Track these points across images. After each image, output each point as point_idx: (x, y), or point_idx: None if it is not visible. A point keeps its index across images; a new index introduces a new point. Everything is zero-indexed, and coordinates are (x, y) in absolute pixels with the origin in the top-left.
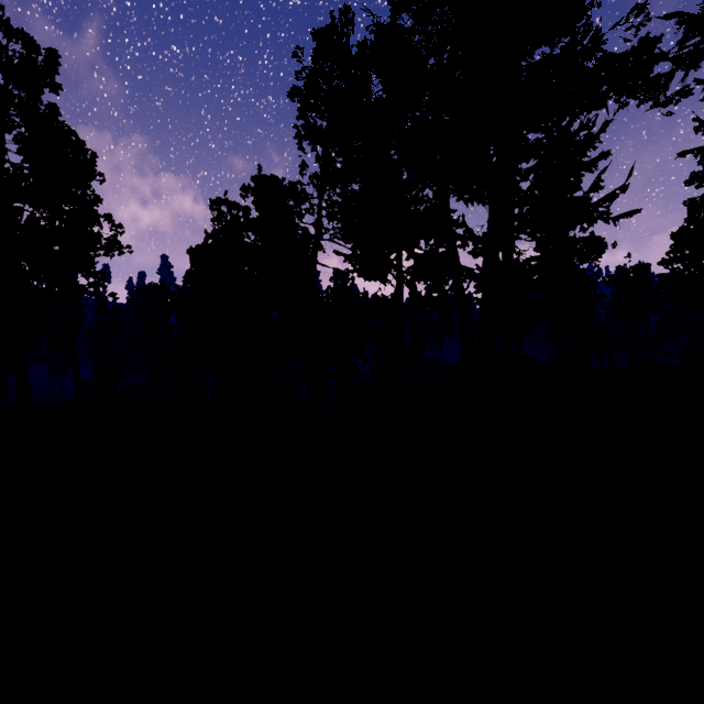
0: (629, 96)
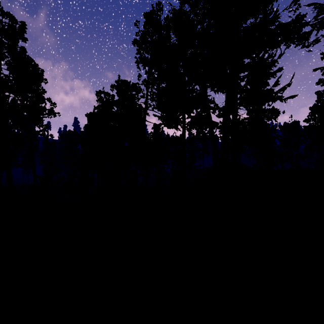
0: (291, 42)
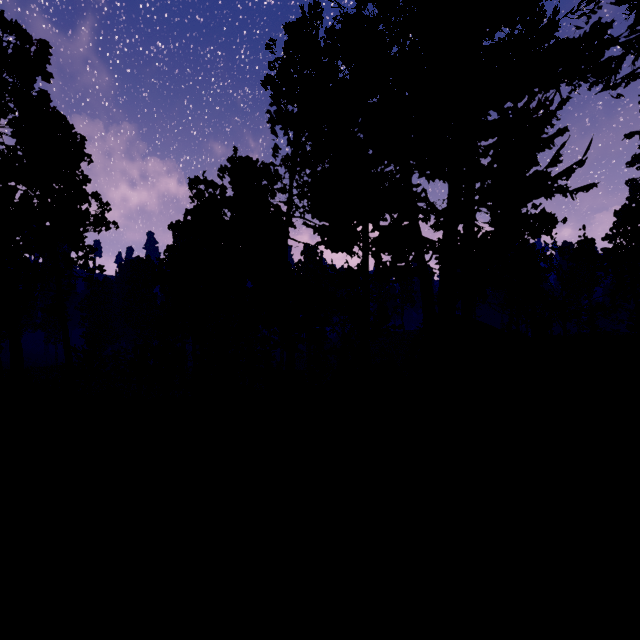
0: (581, 79)
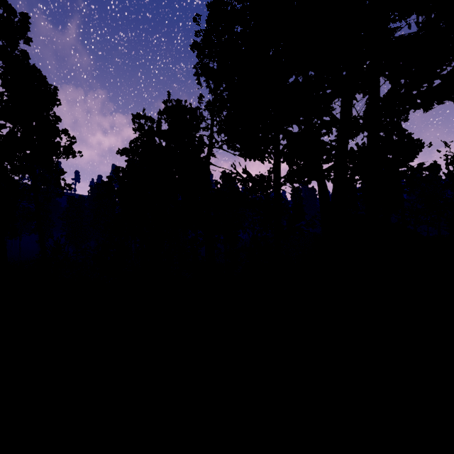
0: None
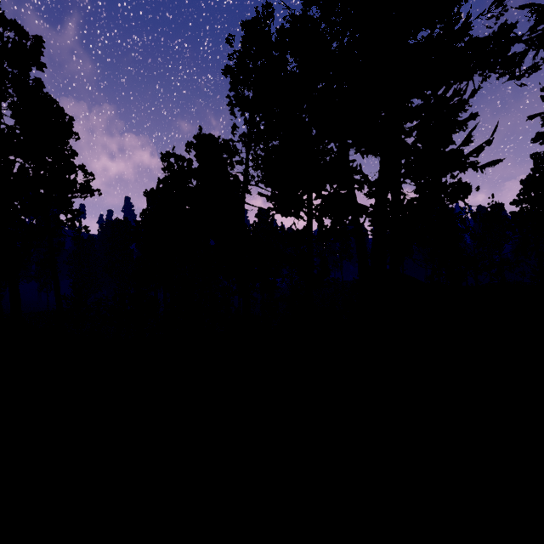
0: (491, 70)
